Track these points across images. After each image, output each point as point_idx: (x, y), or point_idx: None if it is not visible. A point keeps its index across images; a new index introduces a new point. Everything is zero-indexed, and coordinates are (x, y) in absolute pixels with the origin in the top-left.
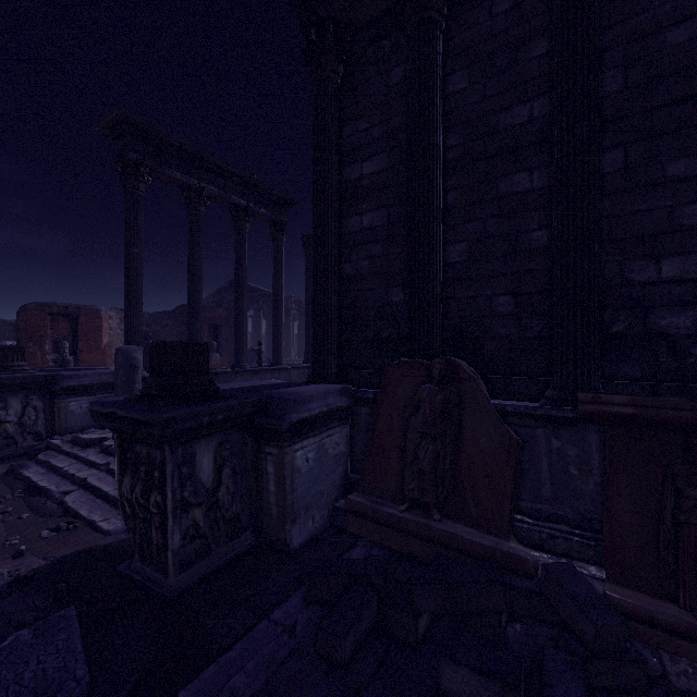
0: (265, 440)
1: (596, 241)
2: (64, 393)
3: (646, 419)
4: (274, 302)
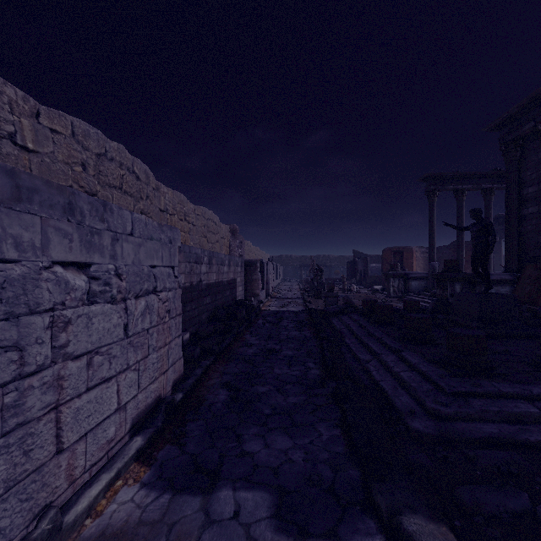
0: (475, 285)
1: None
2: (410, 279)
3: None
4: None
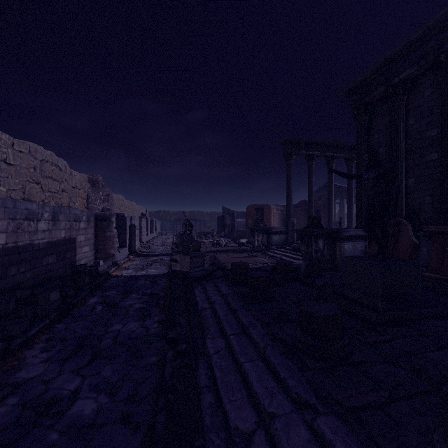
0: (336, 241)
1: None
2: (272, 233)
3: (438, 232)
4: (348, 197)
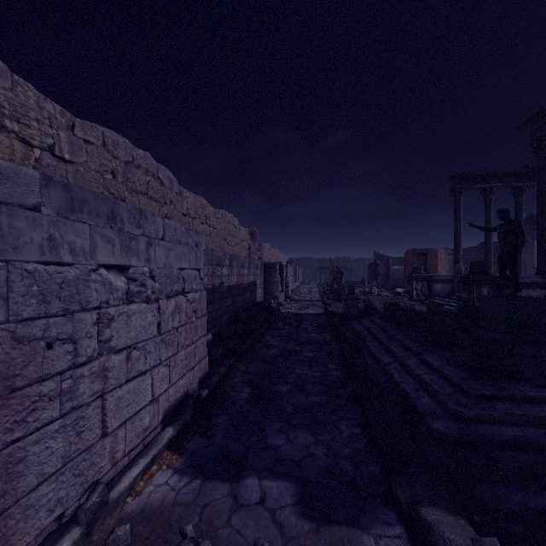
0: (504, 288)
1: None
2: (434, 282)
3: None
4: None
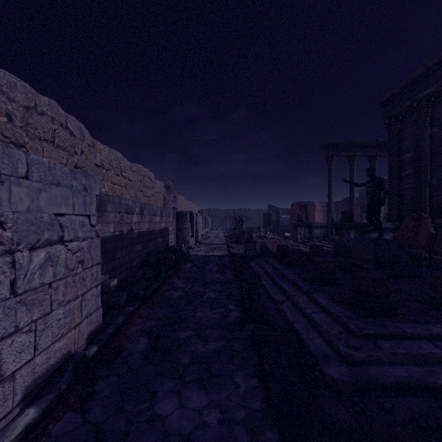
0: (366, 232)
1: None
2: (313, 228)
3: None
4: None
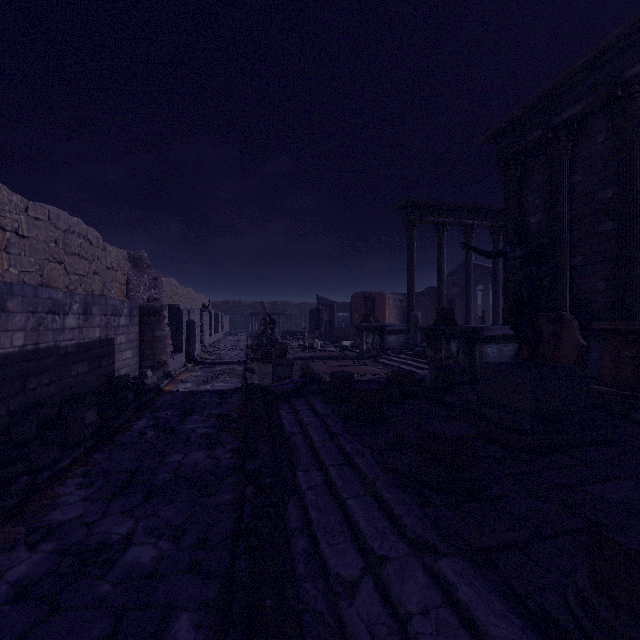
0: (475, 343)
1: (635, 256)
2: (387, 333)
3: (613, 329)
4: (493, 282)
